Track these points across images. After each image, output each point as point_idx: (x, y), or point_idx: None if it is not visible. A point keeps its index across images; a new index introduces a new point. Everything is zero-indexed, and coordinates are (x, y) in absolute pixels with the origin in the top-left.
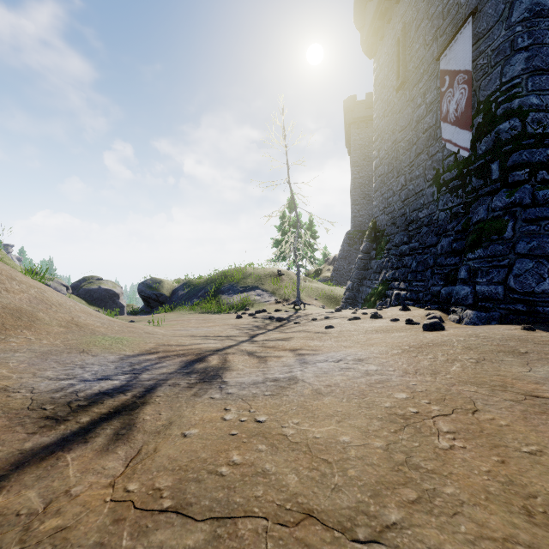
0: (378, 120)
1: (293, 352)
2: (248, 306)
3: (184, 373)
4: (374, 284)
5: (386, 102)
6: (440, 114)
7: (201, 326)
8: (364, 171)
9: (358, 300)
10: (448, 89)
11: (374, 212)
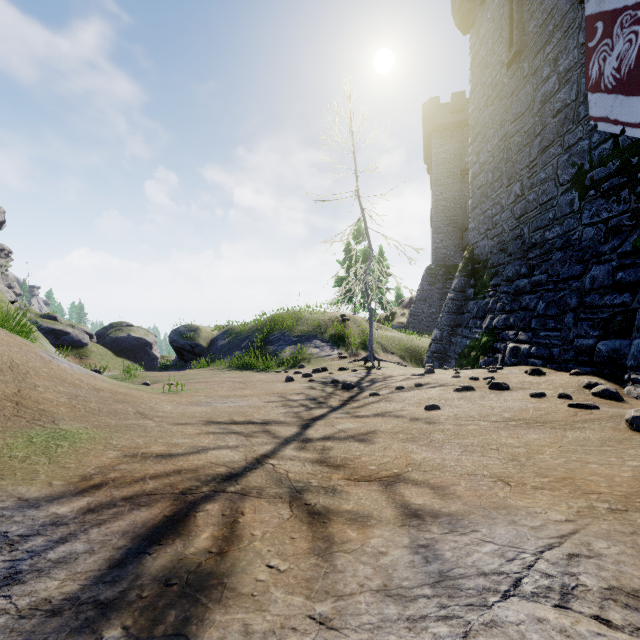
0: (477, 113)
1: (391, 497)
2: (303, 362)
3: (94, 611)
4: (474, 333)
5: (490, 86)
6: (586, 82)
7: (233, 395)
8: (449, 191)
9: (451, 355)
10: (601, 41)
11: (471, 237)
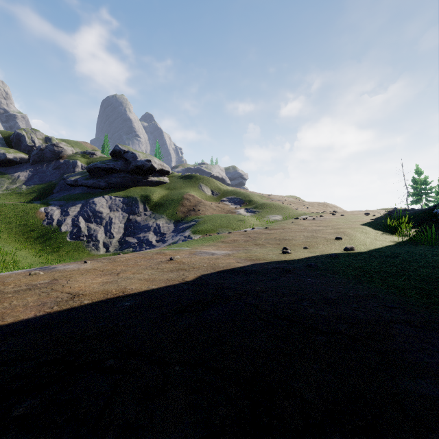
0: None
1: None
2: None
3: None
4: None
5: None
6: None
7: None
8: None
9: None
10: None
11: None
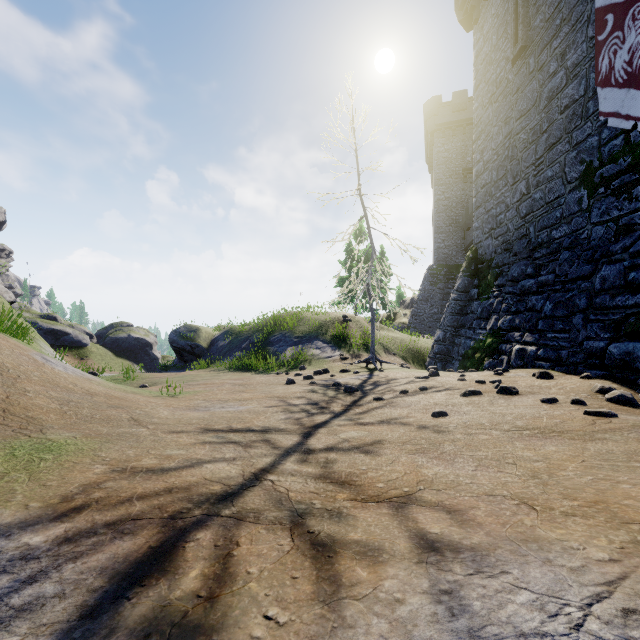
0: (481, 110)
1: (404, 523)
2: (304, 363)
3: None
4: (478, 334)
5: (494, 83)
6: (595, 76)
7: (232, 398)
8: (451, 190)
9: (454, 356)
10: (611, 34)
11: (474, 236)
